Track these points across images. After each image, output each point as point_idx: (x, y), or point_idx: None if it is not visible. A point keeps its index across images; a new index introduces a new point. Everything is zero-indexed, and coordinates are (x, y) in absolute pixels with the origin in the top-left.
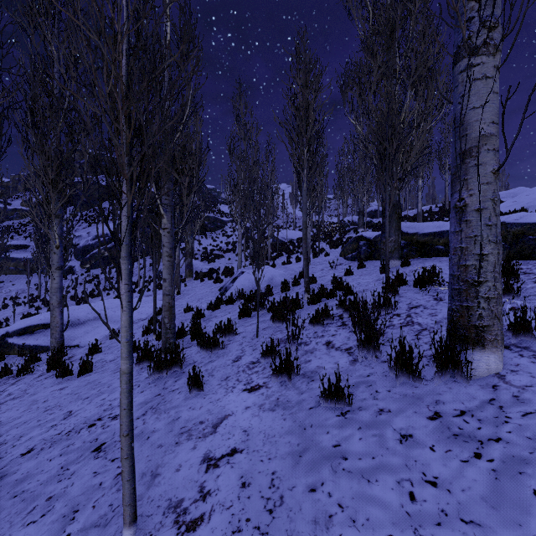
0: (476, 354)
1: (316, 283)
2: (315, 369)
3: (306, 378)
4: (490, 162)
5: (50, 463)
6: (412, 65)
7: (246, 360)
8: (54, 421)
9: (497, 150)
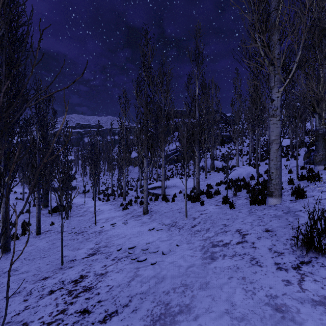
0: (270, 199)
1: None
2: (235, 203)
3: None
4: (275, 146)
5: (170, 213)
6: (323, 61)
7: (219, 200)
8: (168, 209)
9: (278, 143)
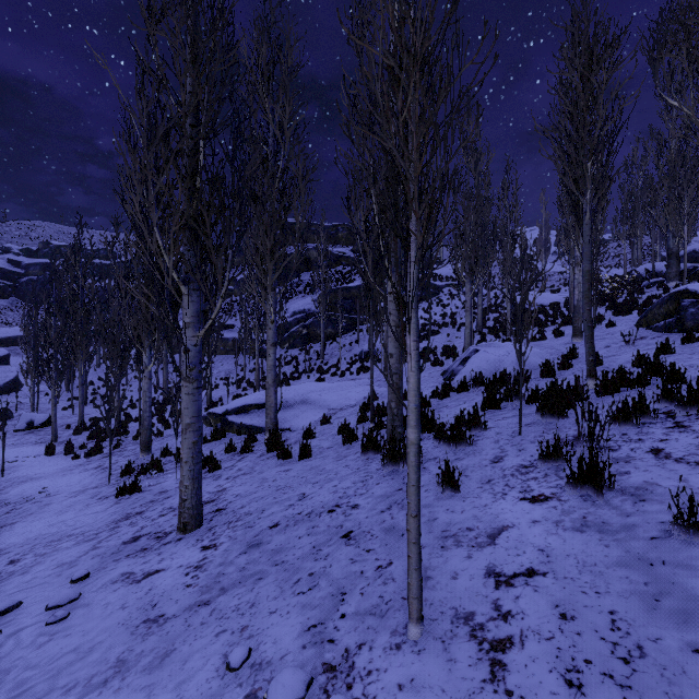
0: None
1: (601, 366)
2: (642, 485)
3: (629, 496)
4: None
5: (300, 540)
6: None
7: (512, 462)
8: (290, 501)
9: None
